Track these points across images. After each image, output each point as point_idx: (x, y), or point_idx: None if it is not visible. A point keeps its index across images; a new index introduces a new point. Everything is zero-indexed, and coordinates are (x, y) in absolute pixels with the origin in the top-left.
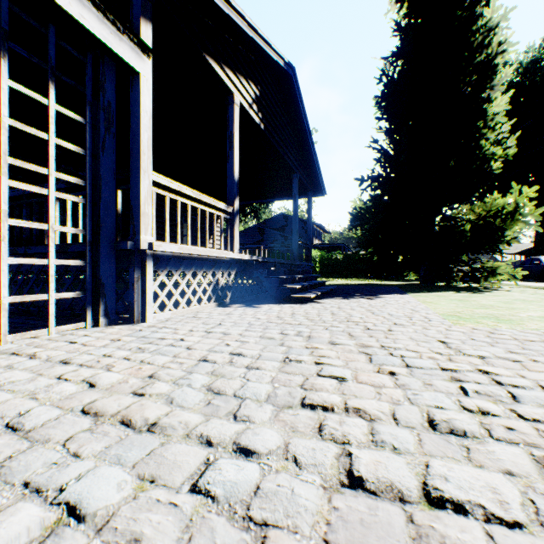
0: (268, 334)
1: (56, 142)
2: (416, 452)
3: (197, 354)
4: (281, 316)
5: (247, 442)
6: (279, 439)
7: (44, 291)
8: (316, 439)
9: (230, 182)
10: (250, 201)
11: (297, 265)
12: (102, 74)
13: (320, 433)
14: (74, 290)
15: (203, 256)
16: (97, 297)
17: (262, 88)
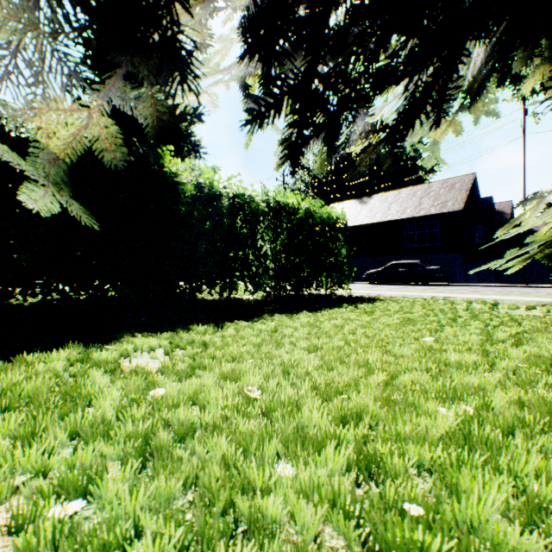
0: None
1: None
2: None
3: None
4: None
5: None
6: None
7: None
8: None
9: None
10: None
11: None
12: None
13: None
14: None
15: None
16: None
17: None
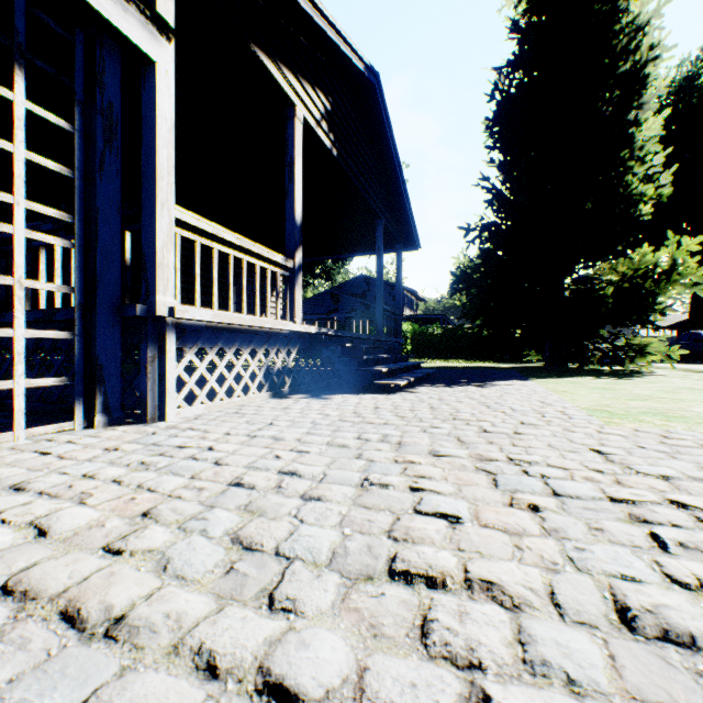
0: (339, 439)
1: (26, 156)
2: (617, 694)
3: (228, 472)
4: (360, 412)
5: (286, 666)
6: (347, 659)
7: (41, 377)
8: (418, 659)
9: (290, 226)
10: (320, 256)
11: (383, 342)
12: (99, 62)
13: (424, 643)
14: (65, 375)
15: (251, 327)
16: (92, 384)
17: (334, 101)
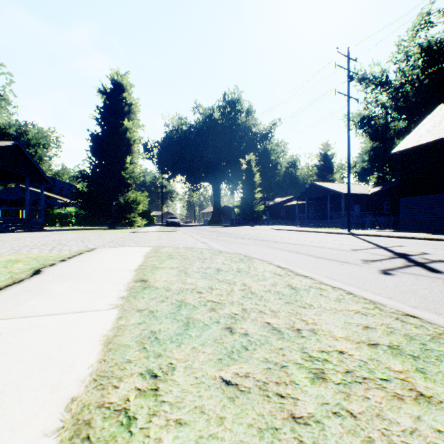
0: None
1: None
2: None
3: None
4: None
5: None
6: None
7: None
8: None
9: None
10: (3, 181)
11: (28, 219)
12: None
13: None
14: None
15: None
16: None
17: (0, 151)
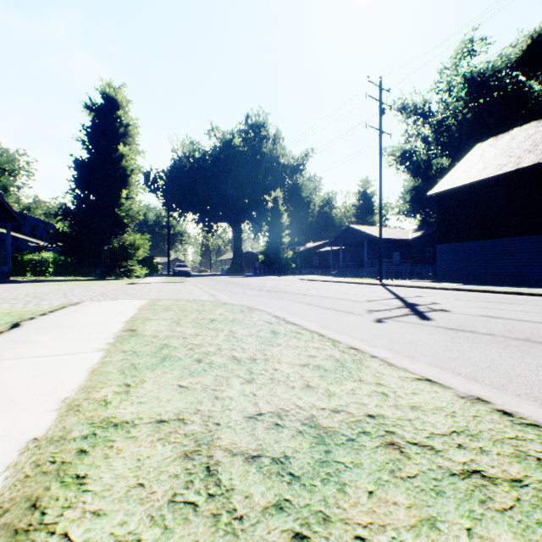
0: None
1: None
2: None
3: None
4: None
5: None
6: None
7: None
8: None
9: None
10: None
11: None
12: None
13: None
14: None
15: None
16: None
17: None
